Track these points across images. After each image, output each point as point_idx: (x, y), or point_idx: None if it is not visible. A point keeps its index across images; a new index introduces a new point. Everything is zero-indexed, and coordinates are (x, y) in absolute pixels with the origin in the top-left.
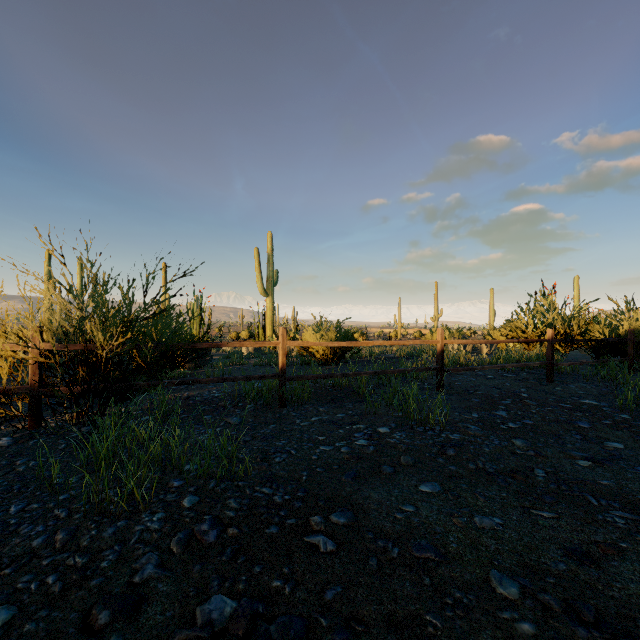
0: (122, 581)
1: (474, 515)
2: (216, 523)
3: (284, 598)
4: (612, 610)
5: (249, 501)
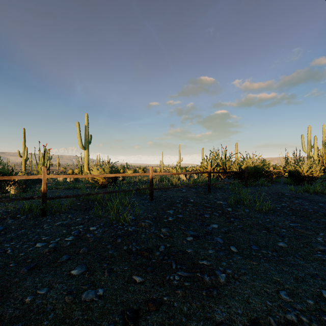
0: None
1: (87, 290)
2: None
3: None
4: None
5: None
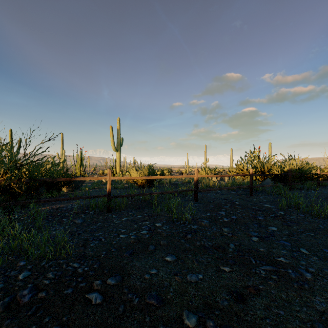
0: None
1: (188, 274)
2: (34, 289)
3: None
4: None
5: (62, 273)
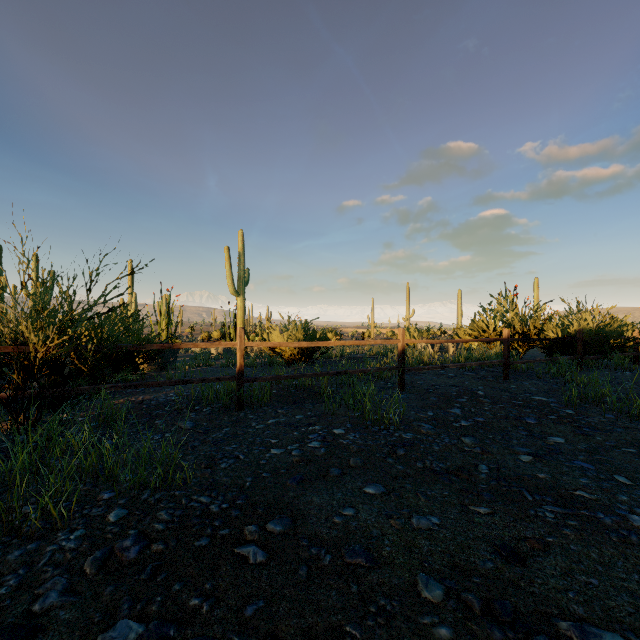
0: (19, 611)
1: (413, 516)
2: (141, 538)
3: (200, 618)
4: (530, 607)
5: (183, 512)
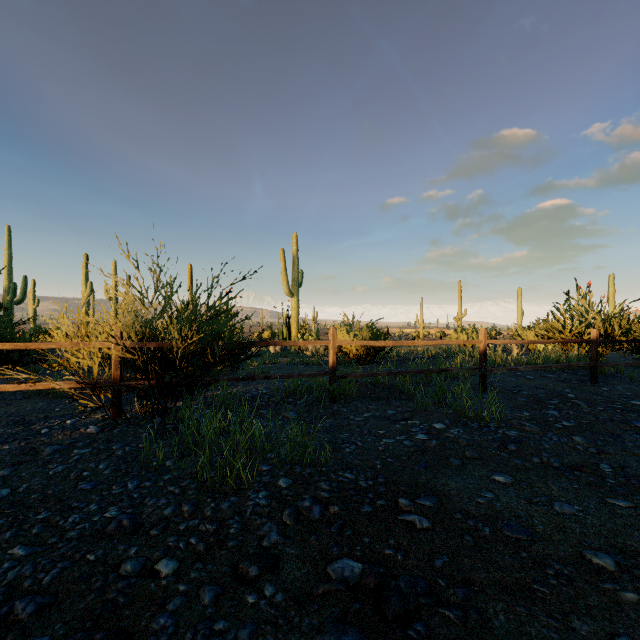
0: (253, 544)
1: (553, 502)
2: (316, 501)
3: (399, 563)
4: None
5: (337, 484)
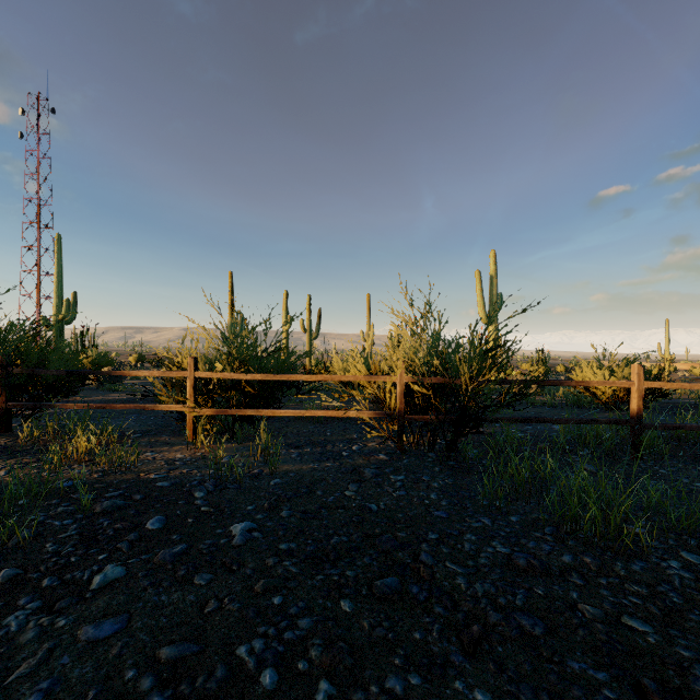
0: None
1: None
2: None
3: None
4: None
5: None
